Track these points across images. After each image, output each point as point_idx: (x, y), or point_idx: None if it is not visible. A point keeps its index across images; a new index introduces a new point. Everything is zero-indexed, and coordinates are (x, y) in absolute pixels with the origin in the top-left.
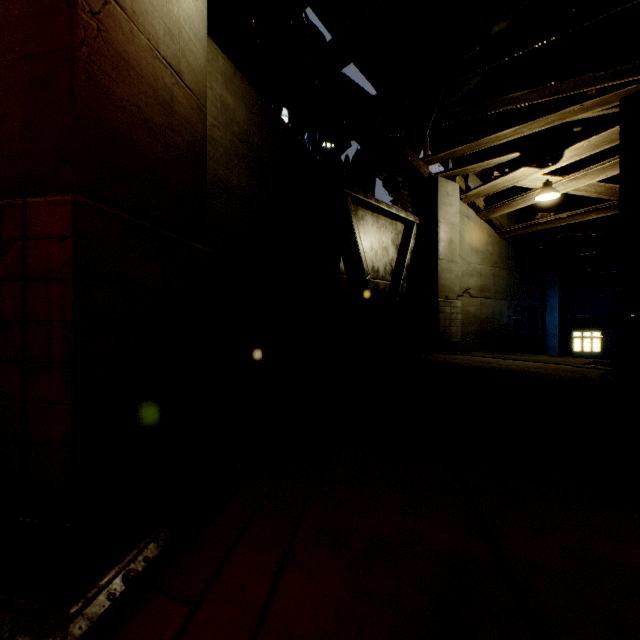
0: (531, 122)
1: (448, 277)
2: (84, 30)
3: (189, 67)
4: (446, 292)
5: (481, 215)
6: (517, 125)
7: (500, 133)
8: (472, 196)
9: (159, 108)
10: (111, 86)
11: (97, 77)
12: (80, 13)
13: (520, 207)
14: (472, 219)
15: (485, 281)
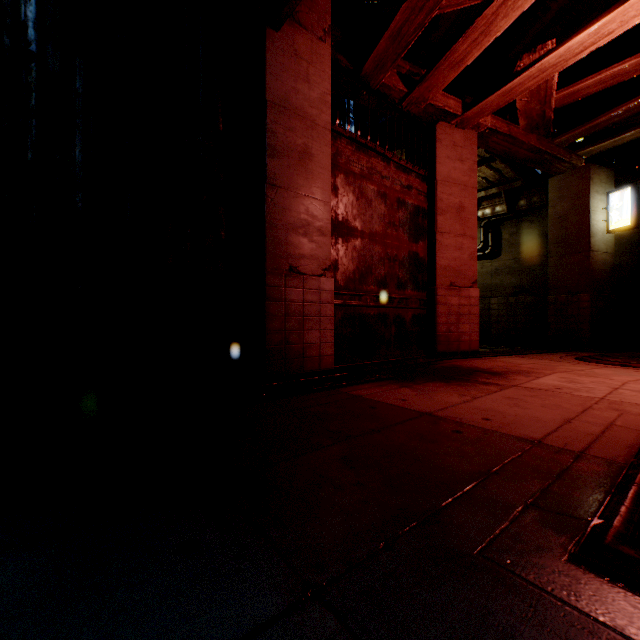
0: None
1: None
2: (590, 263)
3: (609, 247)
4: None
5: None
6: None
7: None
8: None
9: (602, 265)
10: (594, 269)
11: (592, 269)
12: (590, 260)
13: None
14: None
15: None
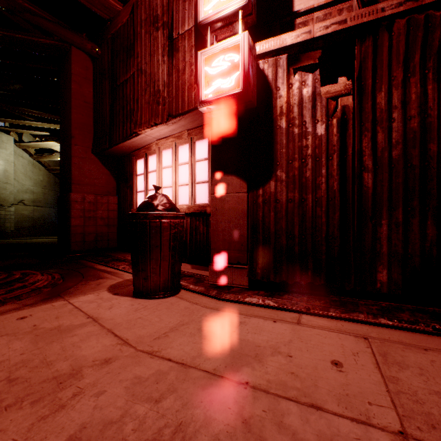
0: (50, 124)
1: (4, 192)
2: None
3: None
4: (2, 202)
5: (34, 157)
6: (43, 122)
7: (34, 122)
8: (25, 146)
9: None
10: None
11: None
12: None
13: (57, 159)
14: (27, 159)
15: (38, 196)
